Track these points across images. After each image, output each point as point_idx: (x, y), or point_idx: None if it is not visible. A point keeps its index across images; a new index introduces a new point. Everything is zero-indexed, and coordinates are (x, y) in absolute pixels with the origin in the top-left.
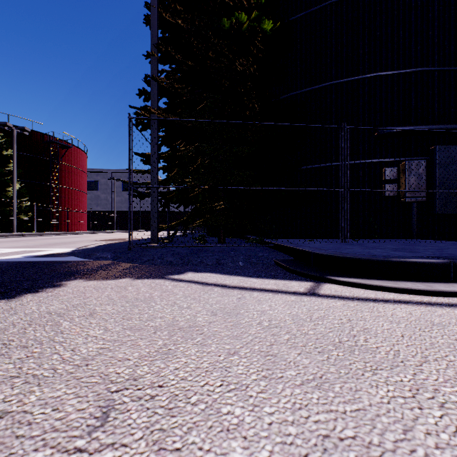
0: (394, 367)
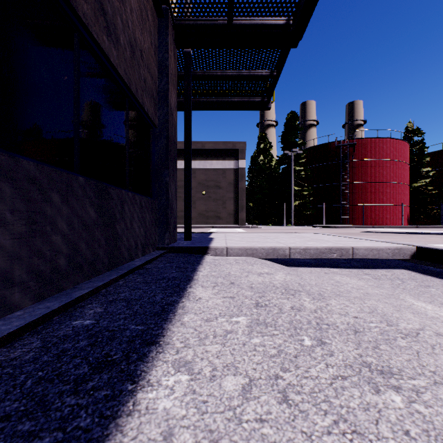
0: (440, 238)
